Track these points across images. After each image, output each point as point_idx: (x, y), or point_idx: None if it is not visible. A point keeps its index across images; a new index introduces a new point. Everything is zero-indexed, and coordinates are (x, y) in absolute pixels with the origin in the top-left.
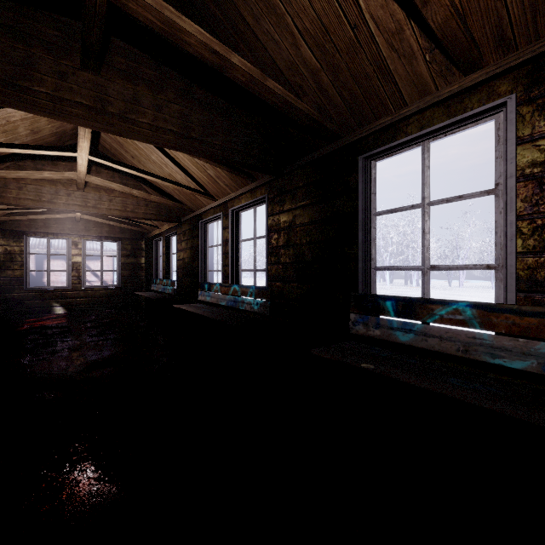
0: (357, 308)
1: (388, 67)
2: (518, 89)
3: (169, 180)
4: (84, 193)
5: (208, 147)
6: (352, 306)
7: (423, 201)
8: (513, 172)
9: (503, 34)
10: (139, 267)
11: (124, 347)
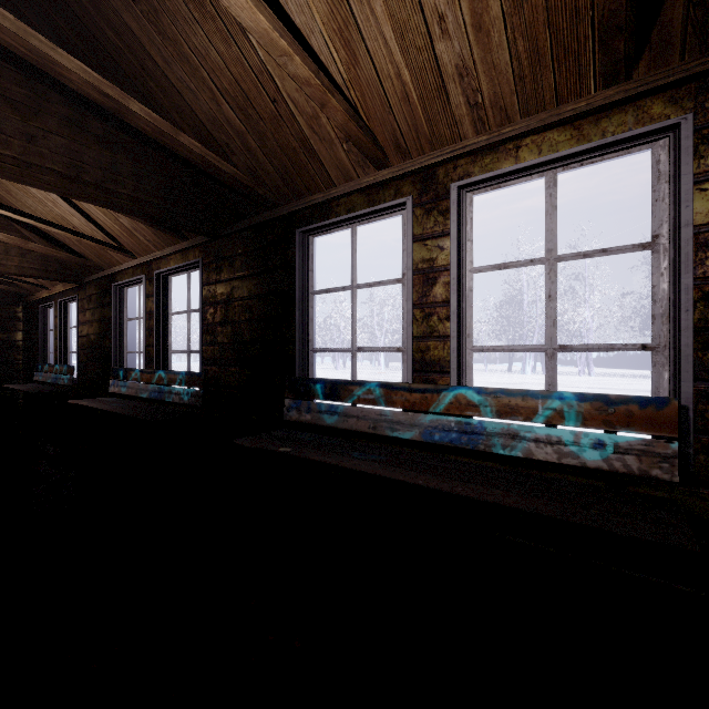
0: (291, 393)
1: (313, 147)
2: (414, 193)
3: (58, 225)
4: None
5: (110, 196)
6: (287, 391)
7: (352, 283)
8: (410, 265)
9: (399, 143)
10: (12, 347)
11: None
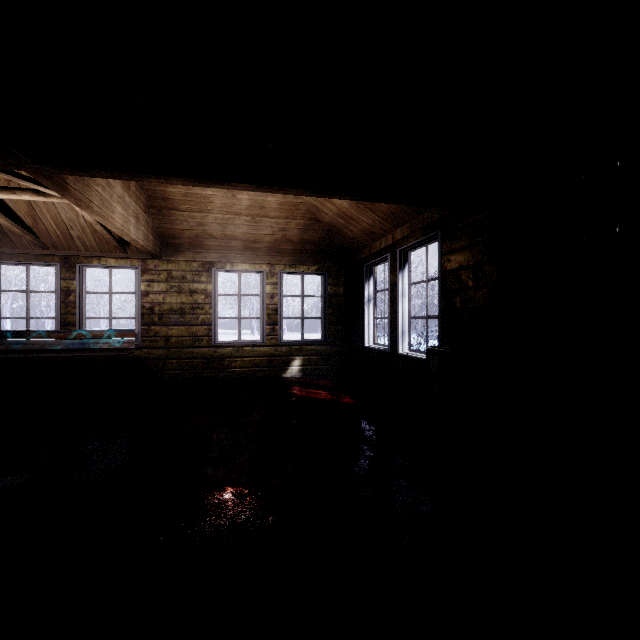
0: None
1: (9, 235)
2: (61, 262)
3: None
4: None
5: None
6: None
7: (28, 290)
8: (60, 288)
9: (55, 245)
10: None
11: None
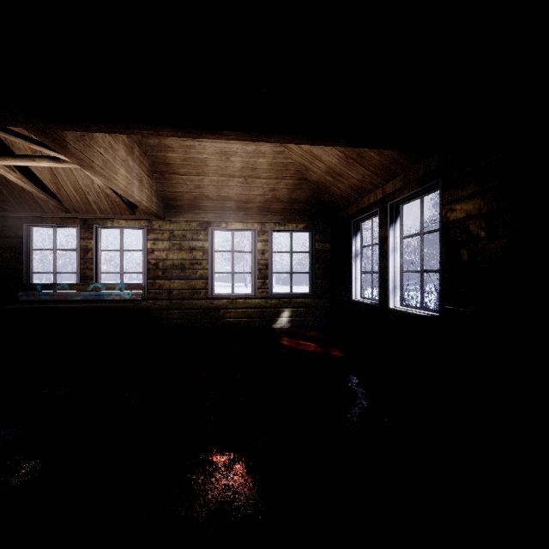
0: (23, 289)
1: (38, 201)
2: (81, 224)
3: None
4: None
5: None
6: (20, 289)
7: (54, 248)
8: (80, 246)
9: (75, 209)
10: None
11: None
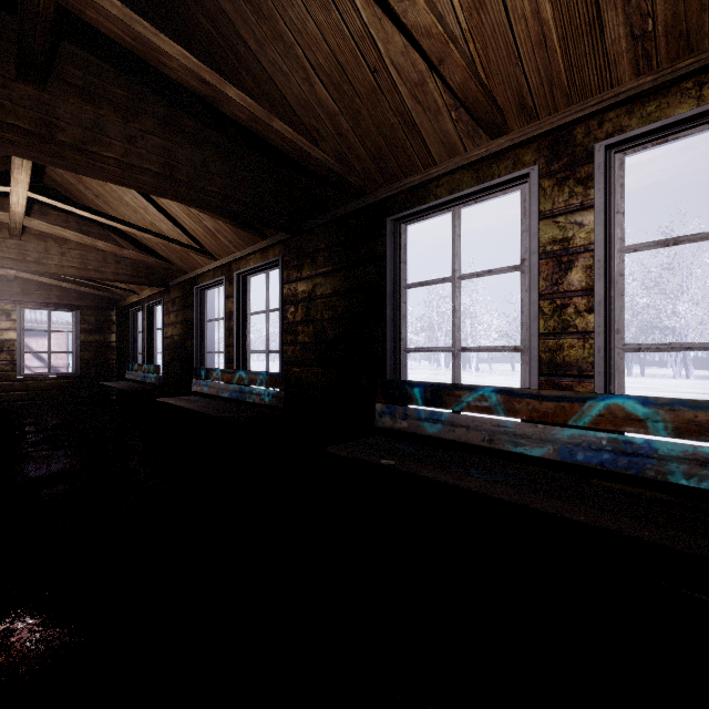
0: (383, 397)
1: (414, 120)
2: (540, 161)
3: (149, 230)
4: (21, 242)
5: (200, 194)
6: (378, 395)
7: (454, 274)
8: (535, 248)
9: (525, 101)
10: (107, 348)
11: (84, 458)
